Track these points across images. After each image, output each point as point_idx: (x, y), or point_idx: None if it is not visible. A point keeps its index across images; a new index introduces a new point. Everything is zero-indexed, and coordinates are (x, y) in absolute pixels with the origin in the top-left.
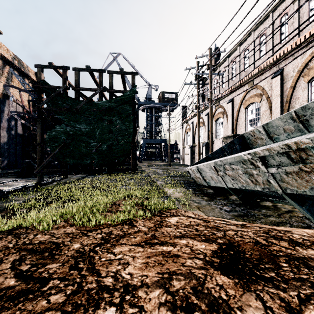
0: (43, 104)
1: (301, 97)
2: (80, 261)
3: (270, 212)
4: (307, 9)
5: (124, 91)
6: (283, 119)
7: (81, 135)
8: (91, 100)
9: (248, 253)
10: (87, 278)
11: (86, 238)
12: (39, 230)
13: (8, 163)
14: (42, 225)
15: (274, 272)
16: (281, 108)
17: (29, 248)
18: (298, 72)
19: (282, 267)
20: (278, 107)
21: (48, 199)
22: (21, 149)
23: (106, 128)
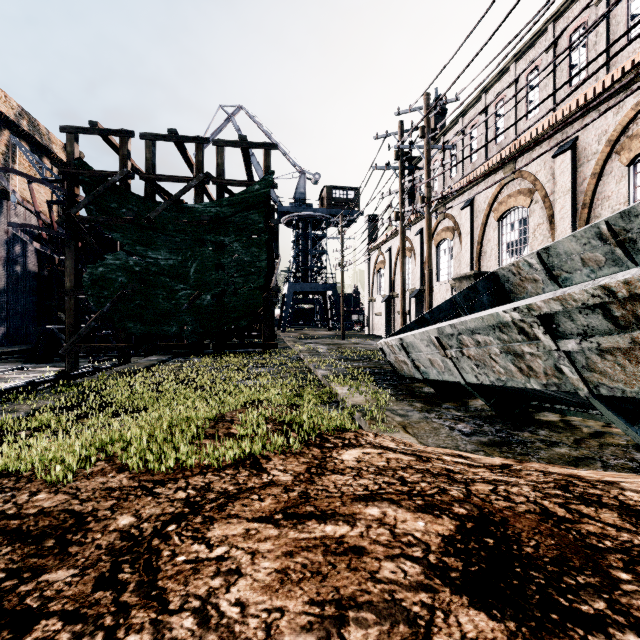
0: (78, 208)
1: (615, 195)
2: (124, 564)
3: (557, 435)
4: (626, 16)
5: (249, 182)
6: (582, 240)
7: (159, 274)
8: (181, 202)
9: (531, 543)
10: (131, 616)
11: (150, 500)
12: (46, 482)
13: (8, 332)
14: (52, 471)
15: (604, 599)
16: (572, 218)
17: (12, 526)
18: (607, 145)
19: (620, 583)
20: (566, 217)
21: (82, 409)
22: (35, 303)
23: (211, 259)
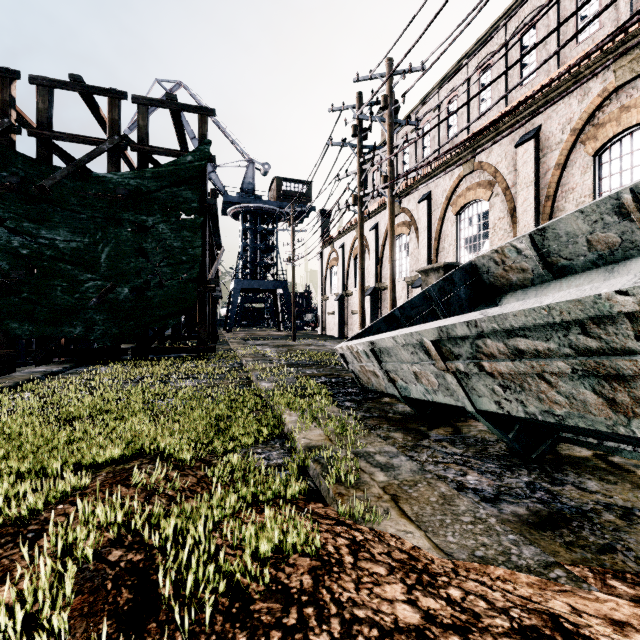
0: None
1: (580, 187)
2: None
3: (616, 489)
4: (575, 17)
5: (180, 151)
6: (592, 216)
7: (56, 260)
8: (88, 169)
9: None
10: None
11: None
12: None
13: None
14: None
15: None
16: (536, 211)
17: None
18: (572, 133)
19: None
20: (530, 209)
21: None
22: None
23: (130, 243)
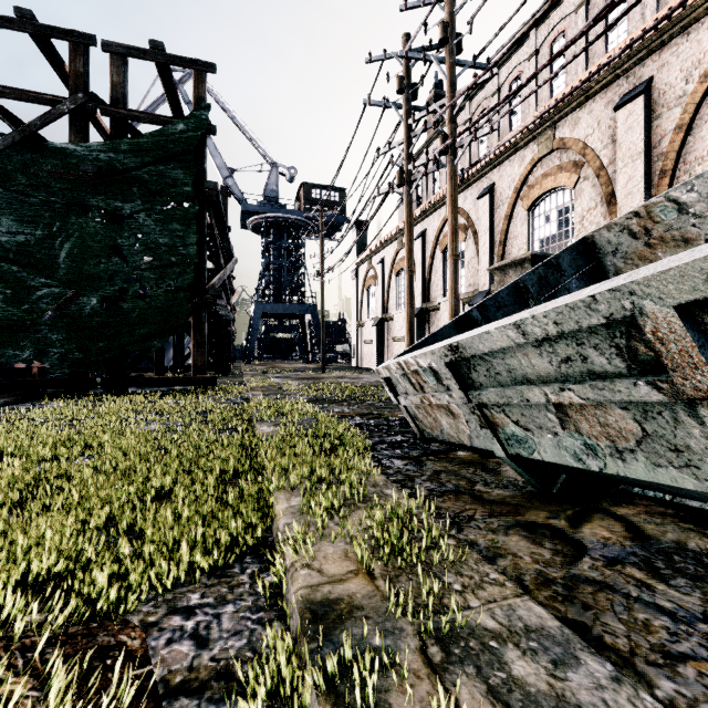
0: None
1: None
2: None
3: None
4: None
5: (168, 118)
6: None
7: None
8: (43, 139)
9: None
10: None
11: None
12: None
13: None
14: None
15: None
16: (646, 192)
17: None
18: (703, 80)
19: None
20: (637, 191)
21: None
22: None
23: (99, 237)
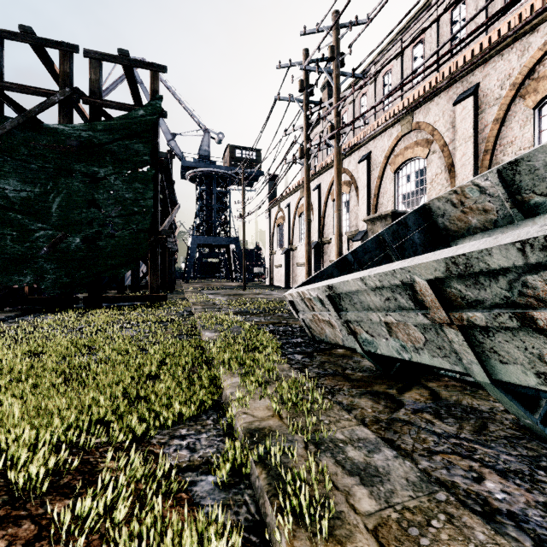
0: None
1: (519, 140)
2: None
3: None
4: None
5: (132, 105)
6: None
7: (6, 209)
8: (40, 121)
9: None
10: None
11: None
12: None
13: None
14: None
15: None
16: (474, 164)
17: None
18: (512, 88)
19: None
20: (468, 163)
21: None
22: None
23: (81, 193)
